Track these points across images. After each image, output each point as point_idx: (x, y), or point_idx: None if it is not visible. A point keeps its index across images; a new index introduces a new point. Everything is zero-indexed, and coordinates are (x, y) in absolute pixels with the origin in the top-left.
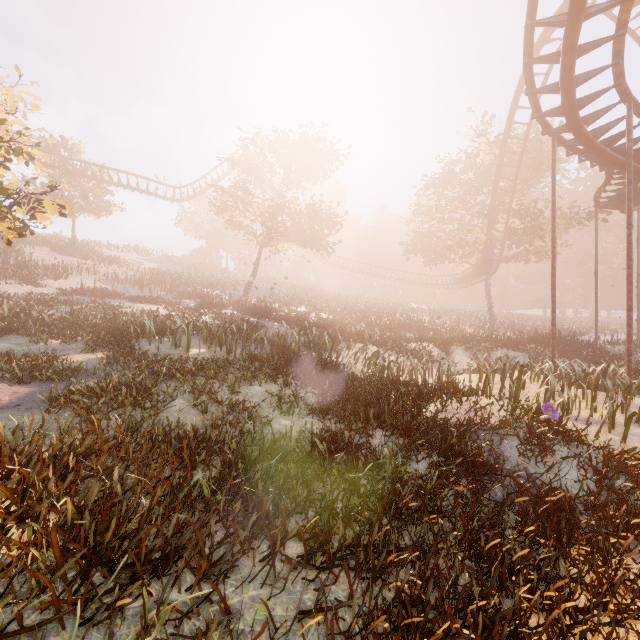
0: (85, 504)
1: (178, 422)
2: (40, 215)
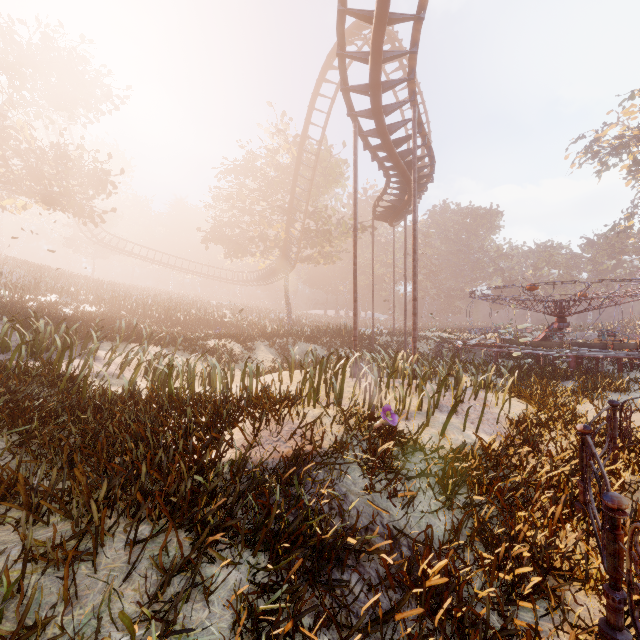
0: None
1: None
2: None
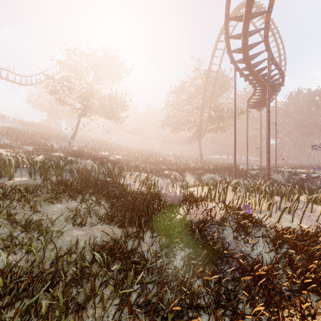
0: None
1: None
2: None
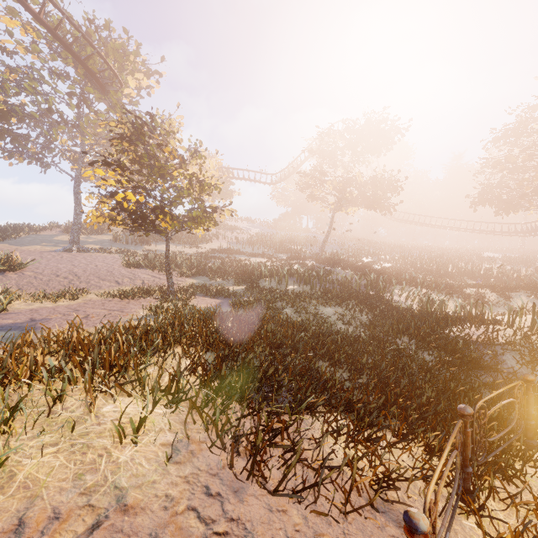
0: (267, 330)
1: (290, 316)
2: (223, 216)
